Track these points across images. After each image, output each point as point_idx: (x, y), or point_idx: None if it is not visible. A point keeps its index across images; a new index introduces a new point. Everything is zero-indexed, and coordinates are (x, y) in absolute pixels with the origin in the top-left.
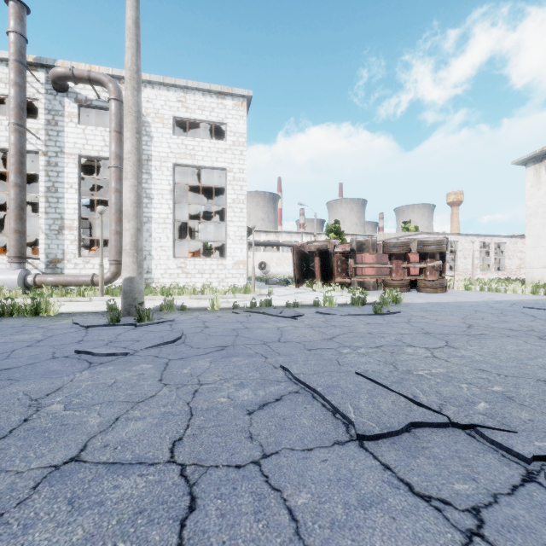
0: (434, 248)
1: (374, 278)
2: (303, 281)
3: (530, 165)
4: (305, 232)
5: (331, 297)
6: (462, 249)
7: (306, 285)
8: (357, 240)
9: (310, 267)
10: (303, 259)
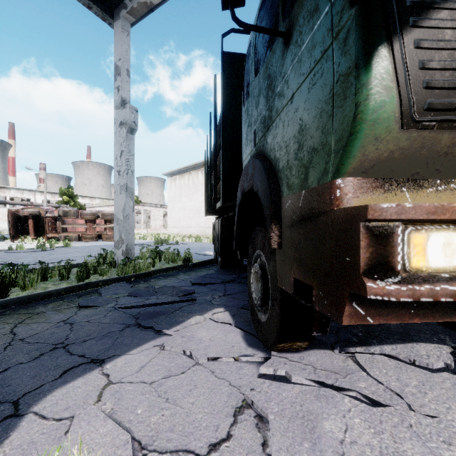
0: (109, 217)
1: (76, 234)
2: (18, 237)
3: (169, 177)
4: (40, 190)
5: (22, 245)
6: (154, 215)
7: (21, 239)
8: (63, 209)
9: (25, 226)
10: (18, 221)
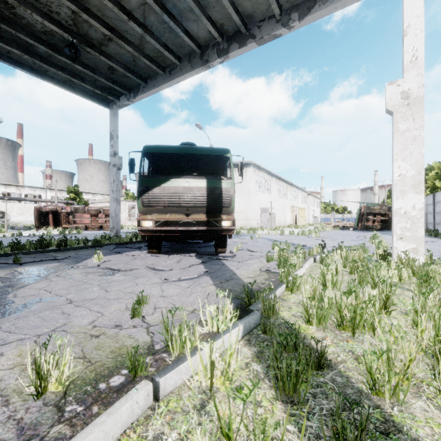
0: (108, 212)
1: (83, 225)
2: (41, 227)
3: None
4: (50, 188)
5: (50, 232)
6: None
7: (44, 229)
8: (74, 206)
9: (46, 219)
10: (41, 215)
